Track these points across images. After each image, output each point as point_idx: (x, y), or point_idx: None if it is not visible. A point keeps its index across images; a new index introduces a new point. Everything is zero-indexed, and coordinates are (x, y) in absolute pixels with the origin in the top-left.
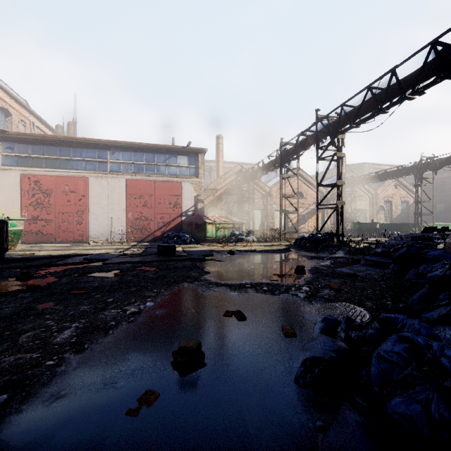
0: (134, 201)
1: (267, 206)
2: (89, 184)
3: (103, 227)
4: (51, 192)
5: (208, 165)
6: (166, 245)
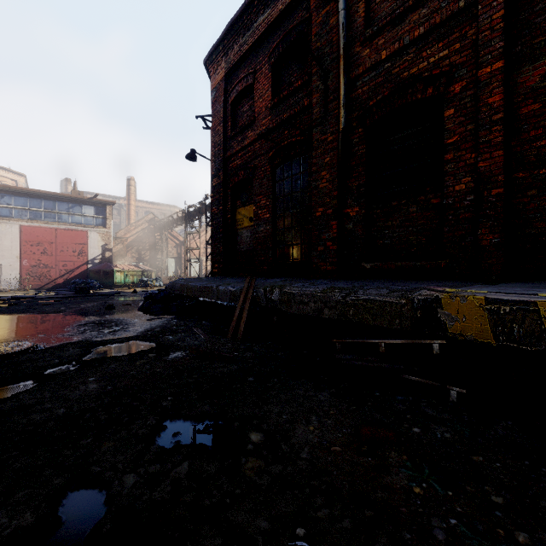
0: (30, 248)
1: (181, 254)
2: None
3: None
4: None
5: (117, 202)
6: (83, 286)
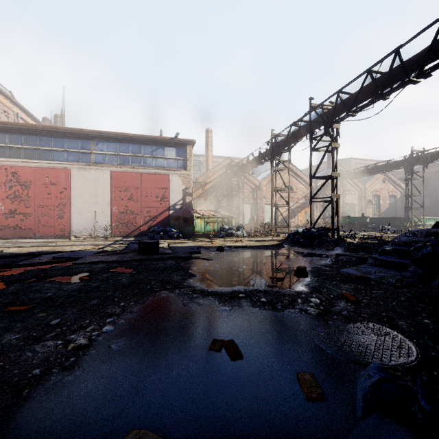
0: (119, 194)
1: (257, 200)
2: (71, 176)
3: (87, 222)
4: (29, 184)
5: (197, 159)
6: (148, 242)
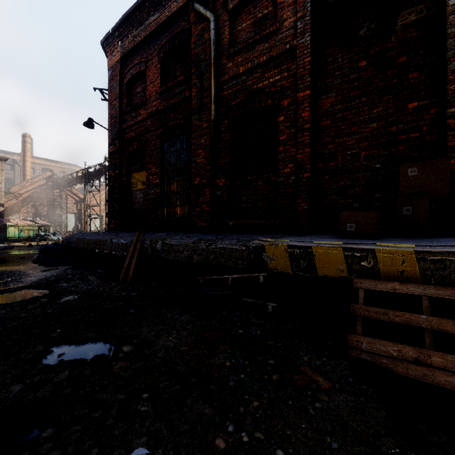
0: None
1: (81, 210)
2: None
3: None
4: None
5: (10, 157)
6: None
